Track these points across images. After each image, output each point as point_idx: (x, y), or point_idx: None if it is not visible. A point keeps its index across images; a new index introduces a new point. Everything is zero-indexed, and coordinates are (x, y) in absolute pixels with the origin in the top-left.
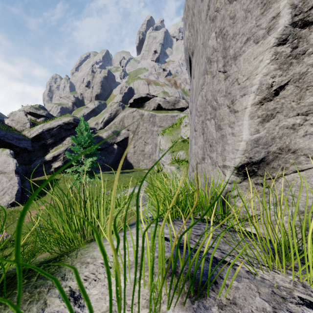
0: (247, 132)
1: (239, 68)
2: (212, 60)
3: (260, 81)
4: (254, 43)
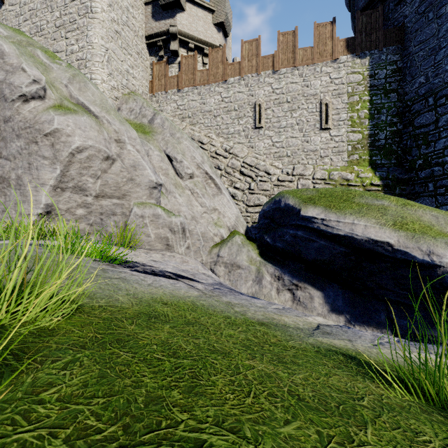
0: (45, 201)
1: (40, 175)
2: (17, 157)
3: (51, 185)
4: (48, 171)
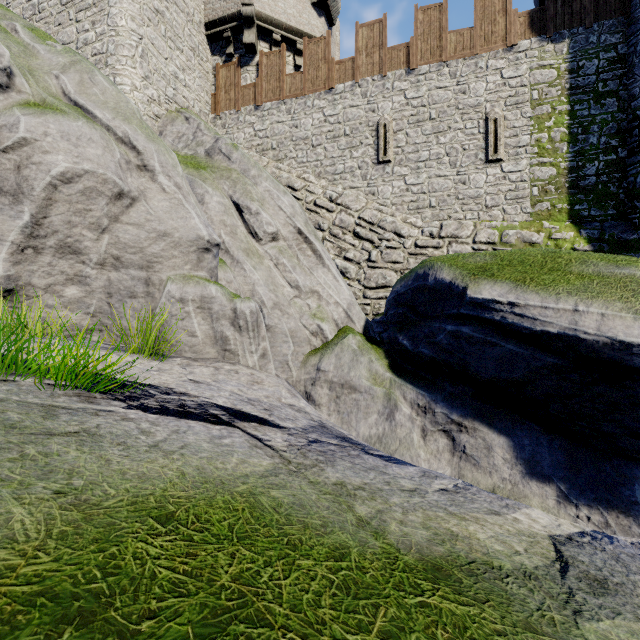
0: (2, 270)
1: None
2: None
3: (13, 242)
4: (8, 216)
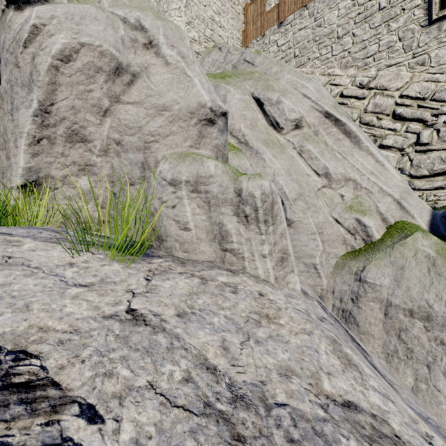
0: (23, 162)
1: (19, 118)
2: (4, 98)
3: (28, 132)
4: (25, 107)
